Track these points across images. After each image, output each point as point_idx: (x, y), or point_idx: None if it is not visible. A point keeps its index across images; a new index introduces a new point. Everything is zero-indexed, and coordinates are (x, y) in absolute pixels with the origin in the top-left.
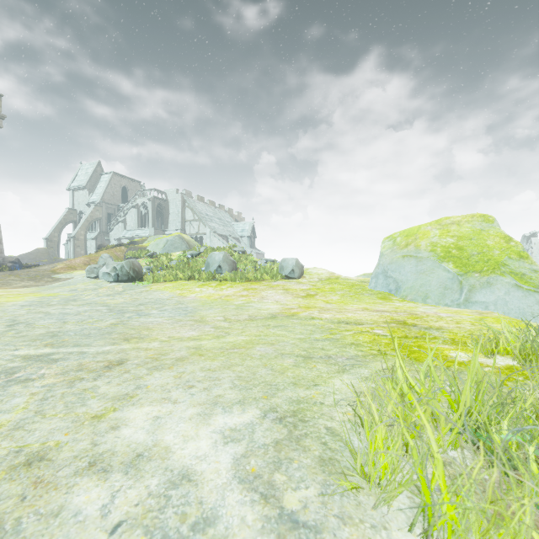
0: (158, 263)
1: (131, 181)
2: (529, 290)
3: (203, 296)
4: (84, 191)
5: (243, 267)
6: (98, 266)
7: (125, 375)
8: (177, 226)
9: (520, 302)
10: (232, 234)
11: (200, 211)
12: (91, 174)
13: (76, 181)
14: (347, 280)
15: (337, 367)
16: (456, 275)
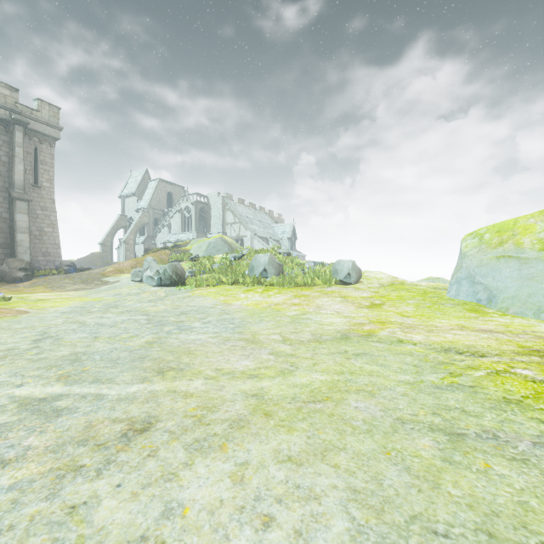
0: (201, 266)
1: (176, 187)
2: None
3: (249, 303)
4: (133, 198)
5: (289, 270)
6: (143, 269)
7: (149, 463)
8: (218, 230)
9: None
10: (273, 236)
11: (241, 214)
12: (139, 182)
13: (126, 189)
14: (415, 285)
15: (538, 474)
16: None
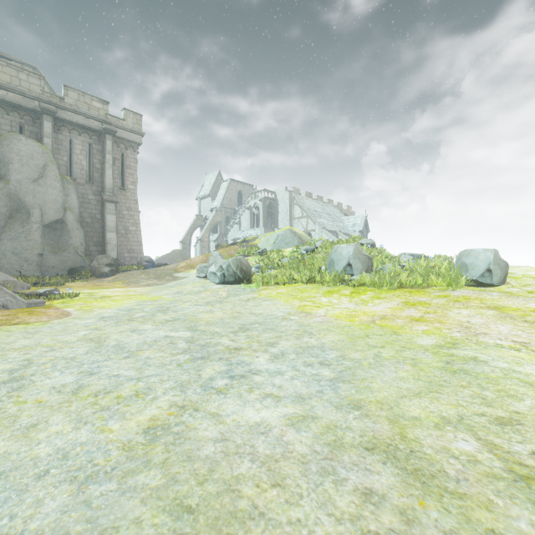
0: (268, 260)
1: (245, 185)
2: None
3: (338, 314)
4: (208, 199)
5: (378, 265)
6: (208, 265)
7: None
8: (285, 225)
9: None
10: (342, 229)
11: (308, 208)
12: (213, 183)
13: (202, 191)
14: None
15: None
16: None
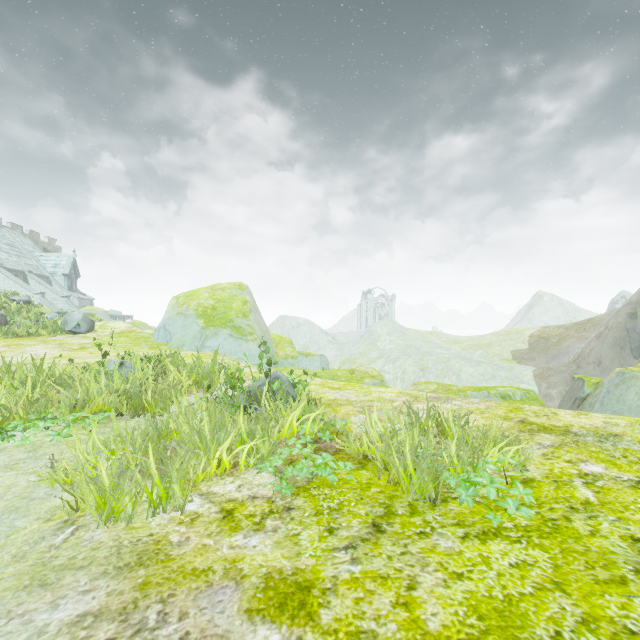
0: None
1: None
2: (237, 338)
3: None
4: None
5: (22, 321)
6: None
7: None
8: None
9: (231, 345)
10: (36, 270)
11: None
12: None
13: None
14: (140, 333)
15: None
16: (202, 329)
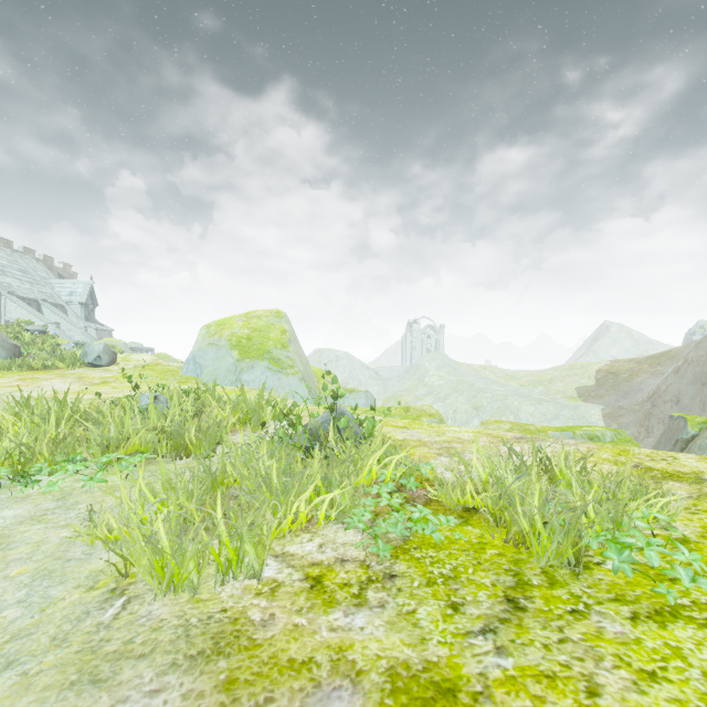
0: None
1: None
2: (276, 371)
3: None
4: None
5: (37, 352)
6: None
7: None
8: None
9: (269, 380)
10: (51, 298)
11: None
12: None
13: None
14: (167, 366)
15: None
16: (236, 361)
